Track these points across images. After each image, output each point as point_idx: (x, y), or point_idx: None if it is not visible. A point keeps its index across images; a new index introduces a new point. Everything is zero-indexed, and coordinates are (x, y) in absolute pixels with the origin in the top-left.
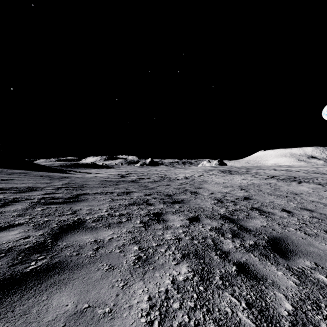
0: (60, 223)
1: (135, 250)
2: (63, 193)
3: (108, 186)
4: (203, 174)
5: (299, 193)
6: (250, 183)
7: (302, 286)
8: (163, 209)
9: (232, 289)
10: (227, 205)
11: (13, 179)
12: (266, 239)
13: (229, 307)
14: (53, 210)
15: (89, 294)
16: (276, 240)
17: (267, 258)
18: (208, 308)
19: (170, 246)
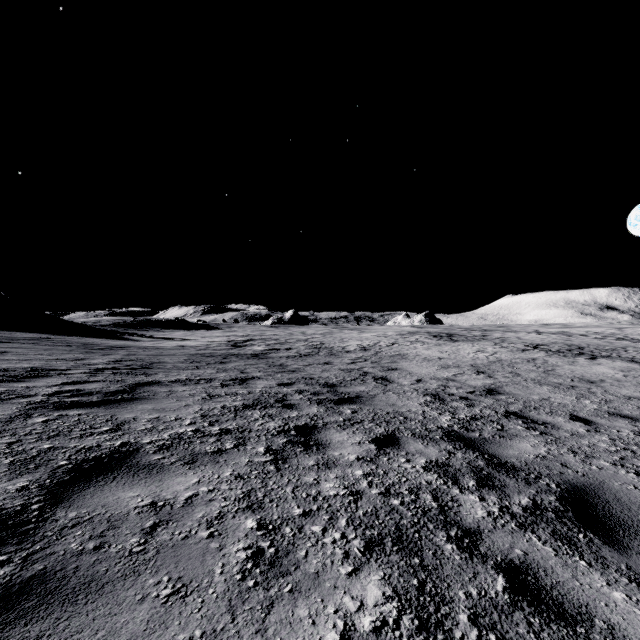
0: (77, 454)
1: (249, 531)
2: (105, 381)
3: (203, 365)
4: (398, 342)
5: (597, 381)
6: (494, 360)
7: None
8: (317, 416)
9: None
10: (453, 406)
11: (5, 351)
12: (557, 492)
13: None
14: (71, 423)
15: None
16: (579, 495)
17: (574, 546)
18: None
19: (335, 516)
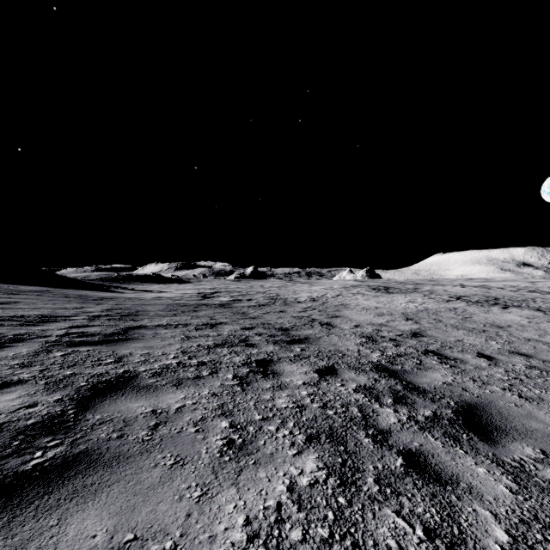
0: (92, 378)
1: (224, 428)
2: (102, 326)
3: (179, 313)
4: (342, 294)
5: (505, 326)
6: (422, 309)
7: (523, 496)
8: (273, 353)
9: (397, 503)
10: (383, 346)
11: (17, 301)
12: (454, 407)
13: (393, 538)
14: (83, 356)
15: (136, 513)
16: (470, 409)
17: (458, 441)
18: (354, 541)
19: (285, 420)
